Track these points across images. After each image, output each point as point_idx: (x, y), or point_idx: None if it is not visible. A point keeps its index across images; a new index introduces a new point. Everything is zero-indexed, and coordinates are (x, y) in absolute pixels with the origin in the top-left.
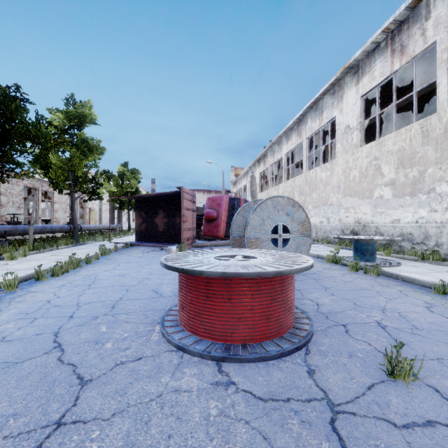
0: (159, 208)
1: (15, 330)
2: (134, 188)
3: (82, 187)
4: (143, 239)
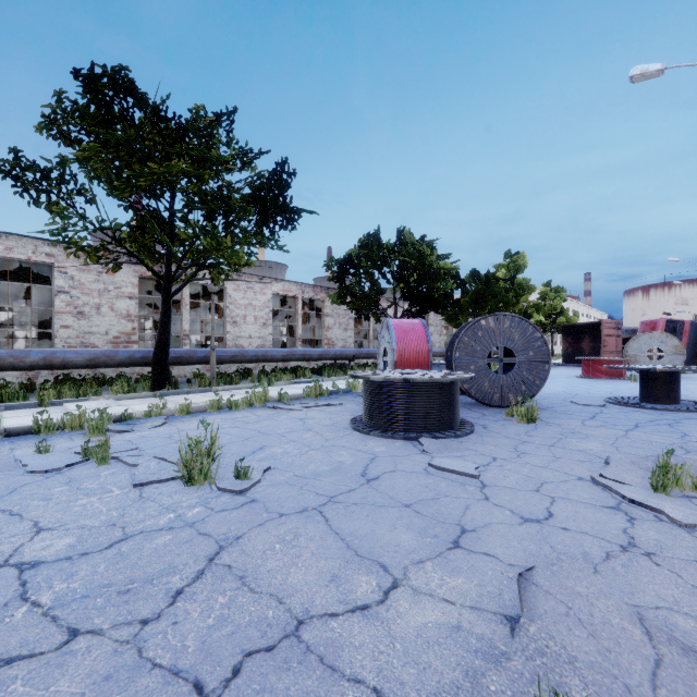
0: (584, 334)
1: None
2: (557, 309)
3: None
4: (569, 361)
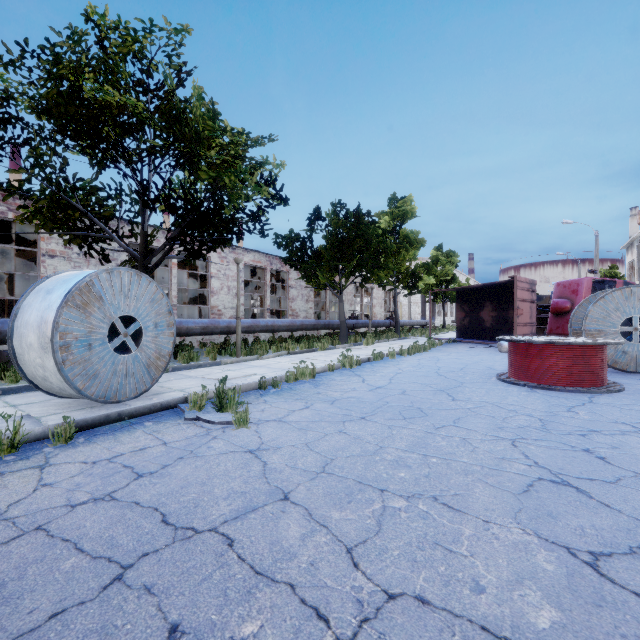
0: (485, 300)
1: (415, 369)
2: (449, 275)
3: (404, 283)
4: (466, 336)
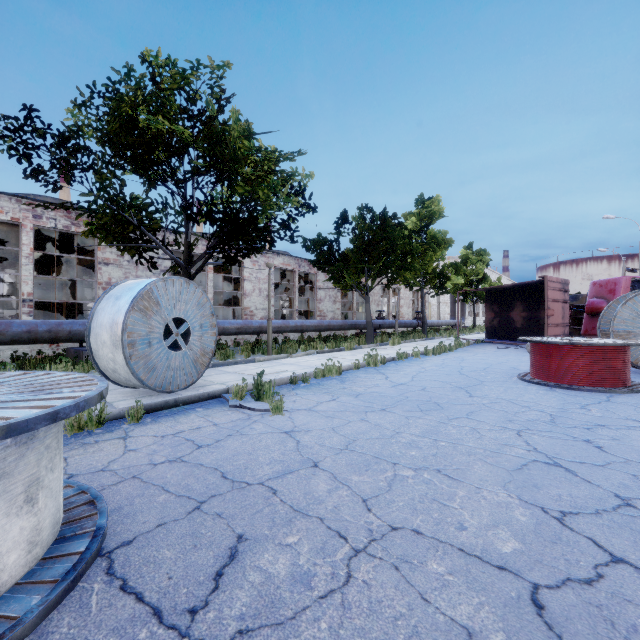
0: (516, 301)
1: (438, 368)
2: (480, 275)
3: (432, 283)
4: (495, 337)
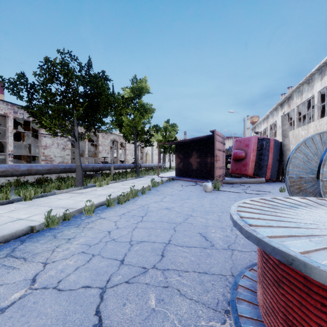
0: (193, 151)
1: (72, 270)
2: (173, 137)
3: (141, 138)
4: (181, 175)
